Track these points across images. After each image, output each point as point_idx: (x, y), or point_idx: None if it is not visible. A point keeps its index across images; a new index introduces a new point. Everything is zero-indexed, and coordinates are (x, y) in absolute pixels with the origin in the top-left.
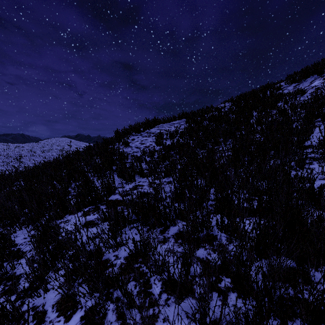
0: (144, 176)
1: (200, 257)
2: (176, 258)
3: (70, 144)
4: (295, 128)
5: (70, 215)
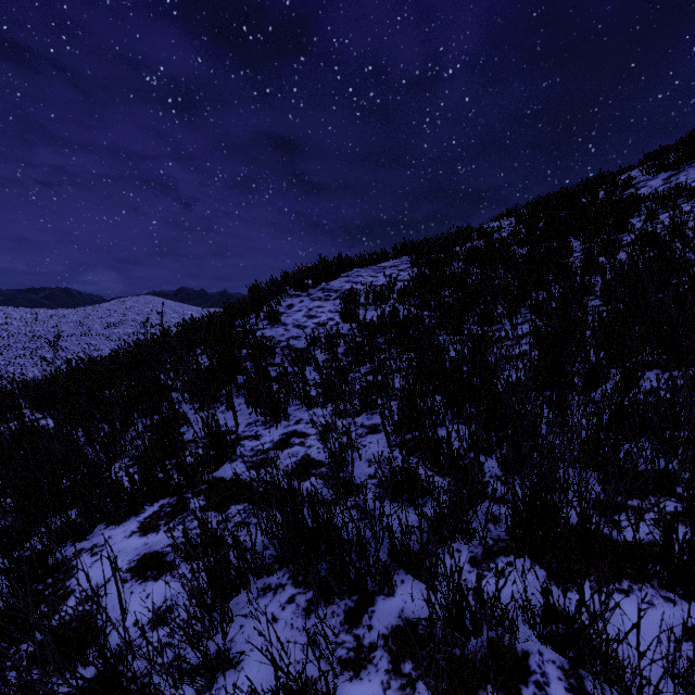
0: (312, 404)
1: None
2: None
3: (161, 311)
4: None
5: (108, 527)
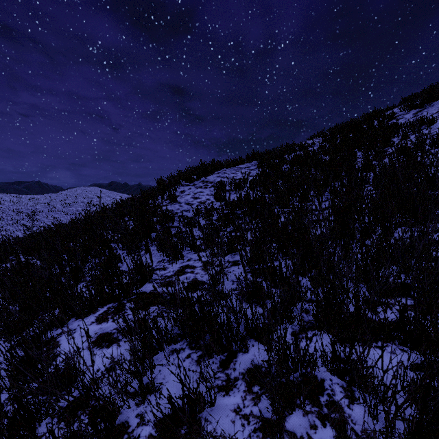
0: (197, 250)
1: (296, 433)
2: (250, 433)
3: (100, 196)
4: (431, 176)
5: (77, 320)
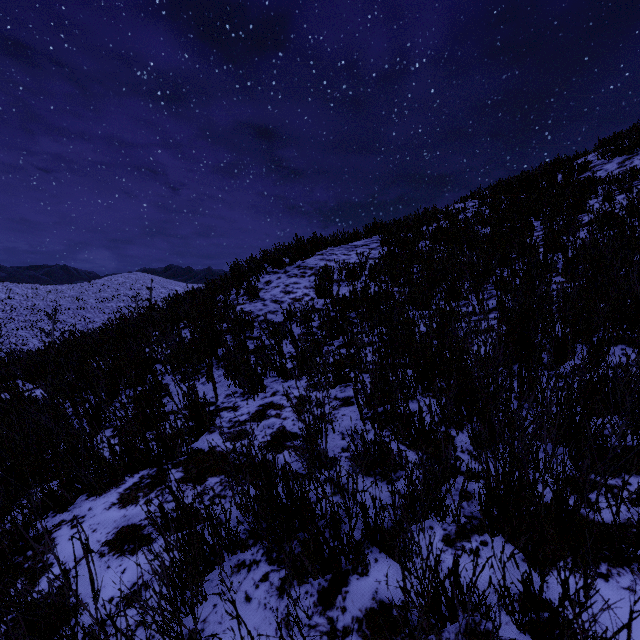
0: (288, 377)
1: None
2: None
3: (151, 286)
4: None
5: (89, 498)
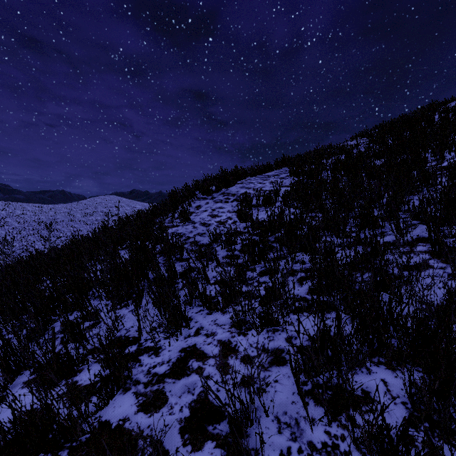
0: (213, 308)
1: None
2: None
3: (118, 205)
4: None
5: None
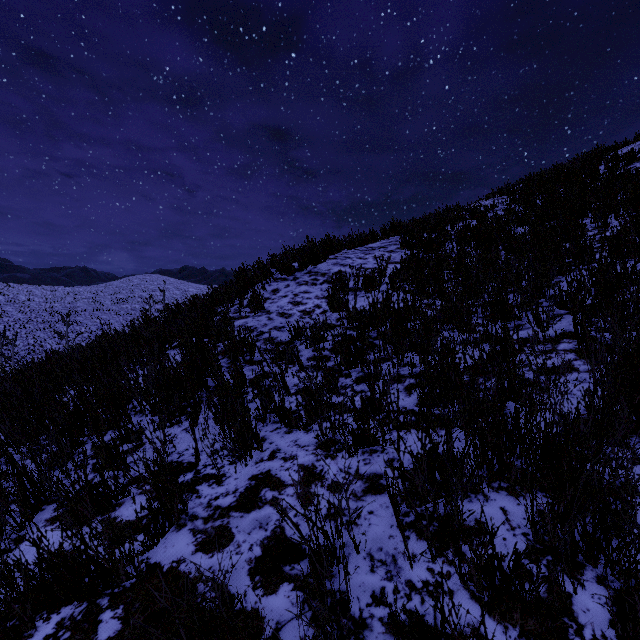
0: (293, 425)
1: None
2: None
3: (163, 288)
4: None
5: None
